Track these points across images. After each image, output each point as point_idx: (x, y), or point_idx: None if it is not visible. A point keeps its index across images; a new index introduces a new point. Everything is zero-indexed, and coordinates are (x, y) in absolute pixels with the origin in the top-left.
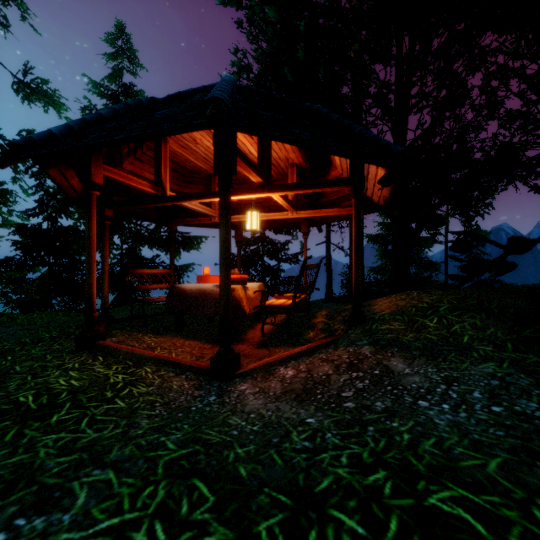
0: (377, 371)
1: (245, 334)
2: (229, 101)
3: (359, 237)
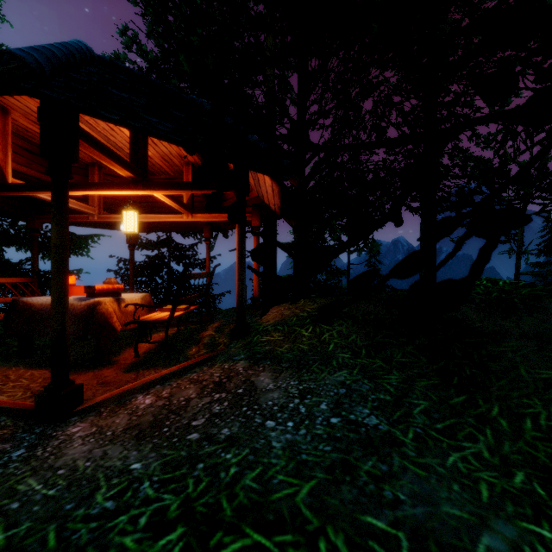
0: (241, 390)
1: (118, 355)
2: (45, 64)
3: (243, 245)
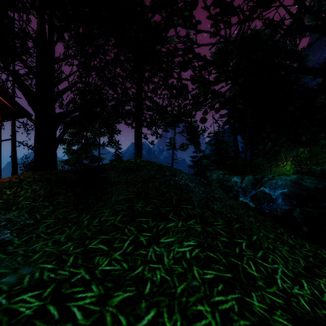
0: None
1: None
2: None
3: None
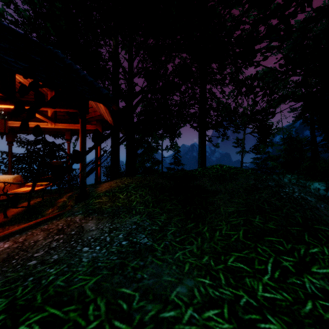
0: (74, 232)
1: None
2: None
3: (84, 144)
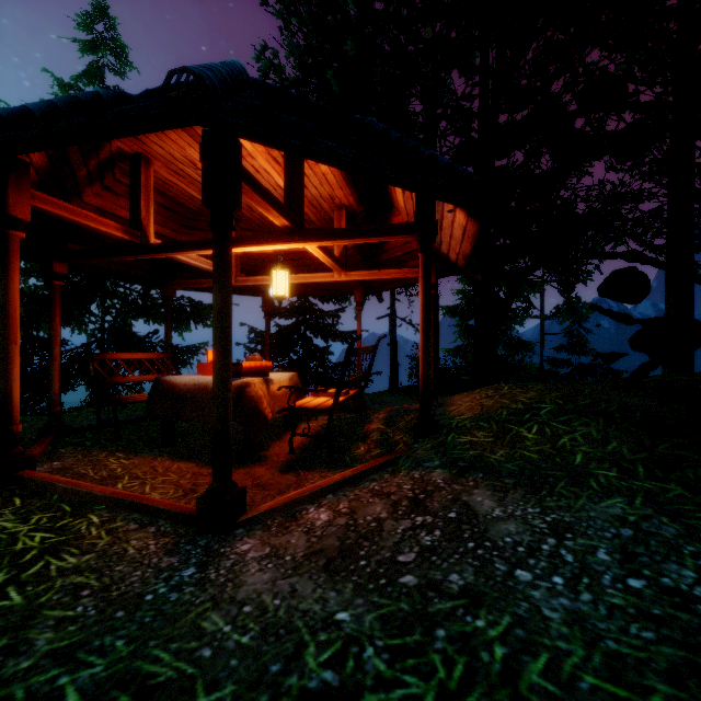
0: (453, 514)
1: (267, 449)
2: (218, 84)
3: (430, 309)
